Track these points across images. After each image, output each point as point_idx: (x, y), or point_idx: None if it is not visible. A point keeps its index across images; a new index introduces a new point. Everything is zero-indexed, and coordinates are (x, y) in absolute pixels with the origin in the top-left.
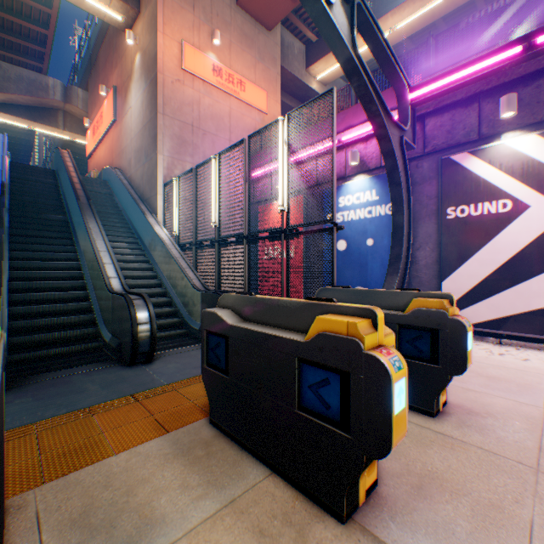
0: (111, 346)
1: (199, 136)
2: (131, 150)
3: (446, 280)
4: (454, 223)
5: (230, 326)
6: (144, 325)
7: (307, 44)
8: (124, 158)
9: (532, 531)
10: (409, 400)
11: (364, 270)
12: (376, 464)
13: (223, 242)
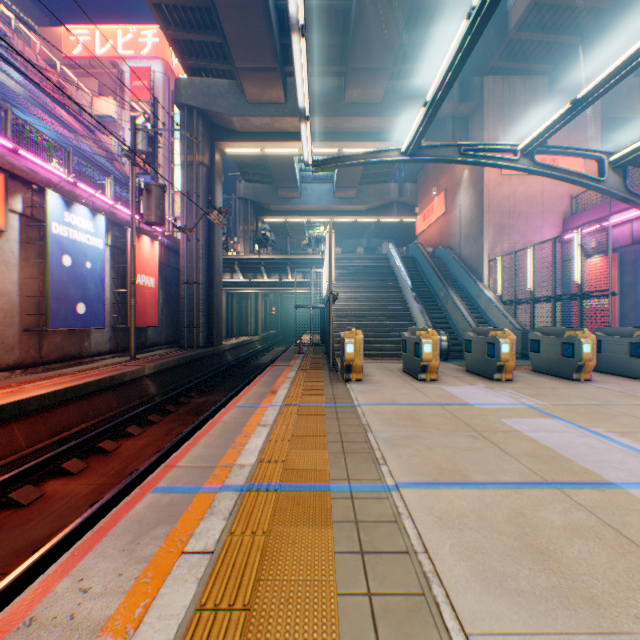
0: None
1: (513, 218)
2: (458, 235)
3: None
4: None
5: (539, 337)
6: None
7: None
8: (452, 240)
9: (633, 387)
10: (632, 375)
11: None
12: (589, 375)
13: (534, 301)
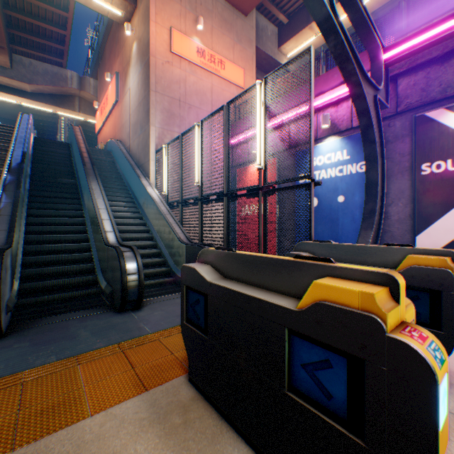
0: (106, 293)
1: (185, 109)
2: (129, 124)
3: (420, 235)
4: (429, 178)
5: (209, 284)
6: (133, 276)
7: (279, 26)
8: (124, 132)
9: None
10: None
11: (335, 225)
12: None
13: (205, 200)
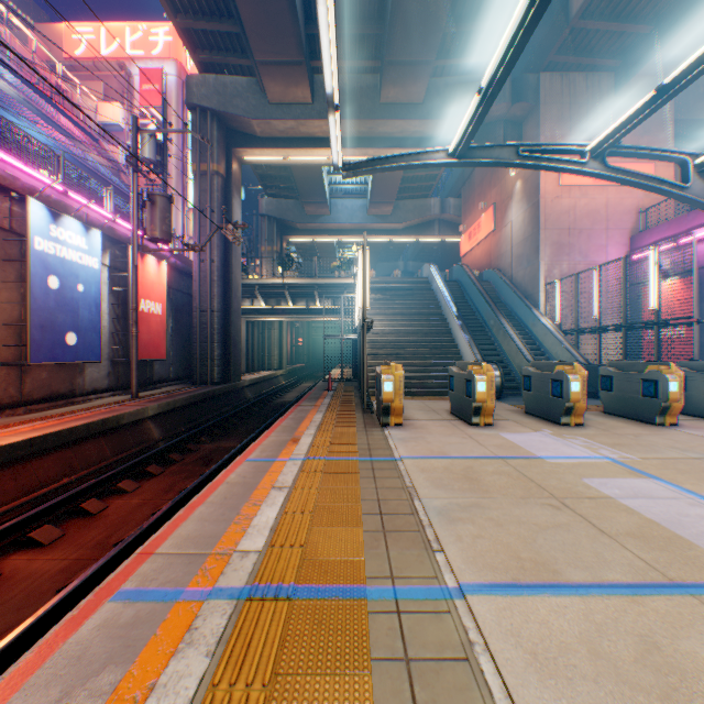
0: None
1: (573, 236)
2: (509, 255)
3: None
4: None
5: (612, 372)
6: None
7: None
8: (502, 261)
9: None
10: None
11: None
12: (675, 418)
13: (601, 330)
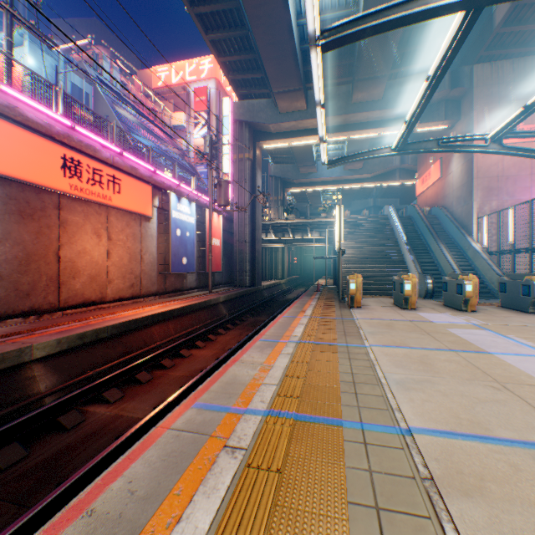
0: None
1: (501, 181)
2: (451, 196)
3: None
4: None
5: (505, 280)
6: None
7: None
8: (445, 200)
9: None
10: None
11: None
12: None
13: (514, 252)
